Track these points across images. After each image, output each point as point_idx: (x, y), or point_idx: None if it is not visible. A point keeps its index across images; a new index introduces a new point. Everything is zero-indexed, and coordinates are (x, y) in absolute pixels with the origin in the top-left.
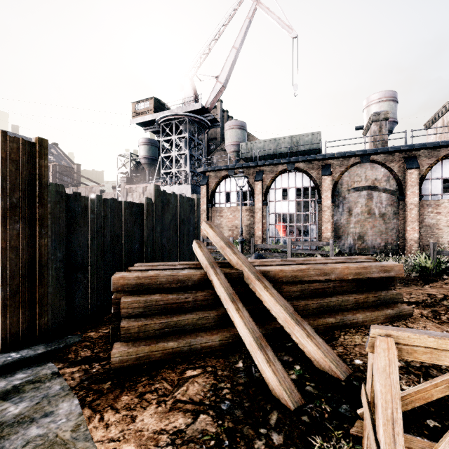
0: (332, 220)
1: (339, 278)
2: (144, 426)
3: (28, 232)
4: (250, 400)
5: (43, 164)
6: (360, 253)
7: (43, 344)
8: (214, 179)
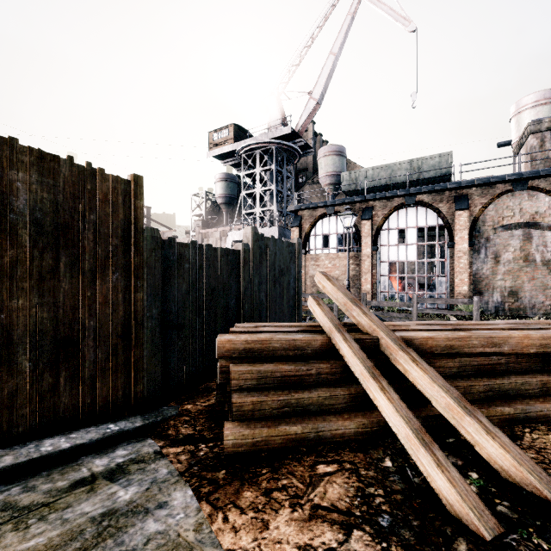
0: (470, 270)
1: (516, 351)
2: (281, 536)
3: (124, 285)
4: (418, 517)
5: (139, 205)
6: (513, 315)
7: (140, 416)
8: (308, 219)
